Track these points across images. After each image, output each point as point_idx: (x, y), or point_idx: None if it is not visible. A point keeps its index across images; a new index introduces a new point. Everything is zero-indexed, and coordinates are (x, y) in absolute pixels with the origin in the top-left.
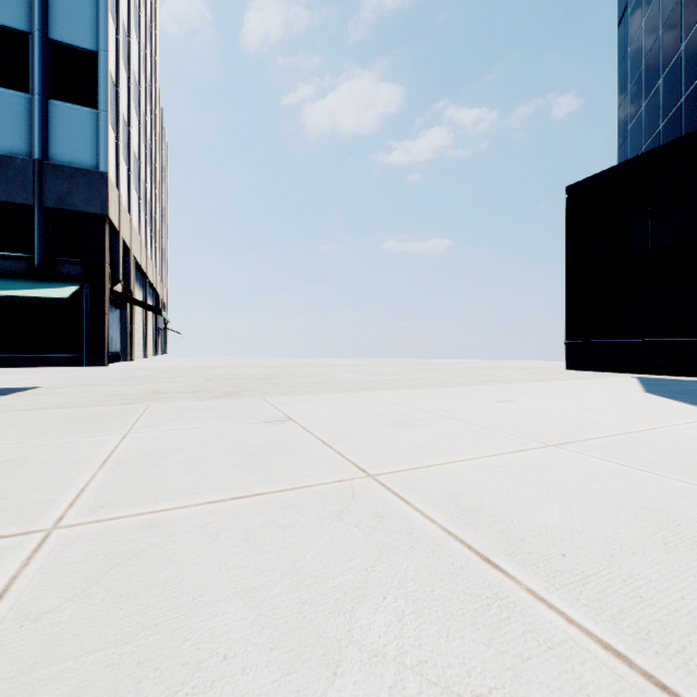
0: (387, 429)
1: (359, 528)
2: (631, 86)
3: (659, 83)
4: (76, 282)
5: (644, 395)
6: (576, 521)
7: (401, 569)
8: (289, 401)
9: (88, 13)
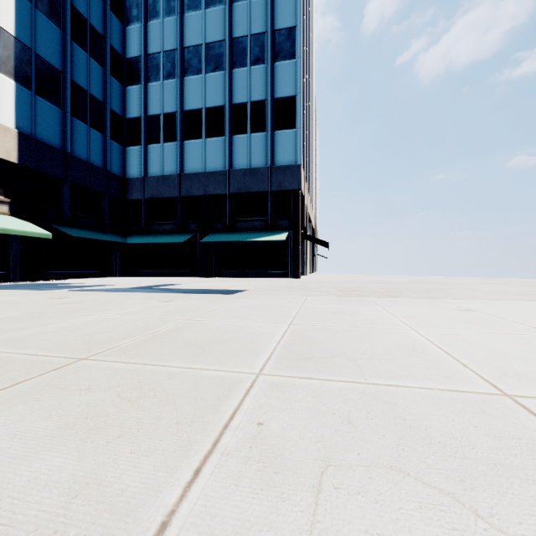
0: None
1: None
2: None
3: None
4: (286, 230)
5: None
6: None
7: None
8: (458, 301)
9: (291, 75)
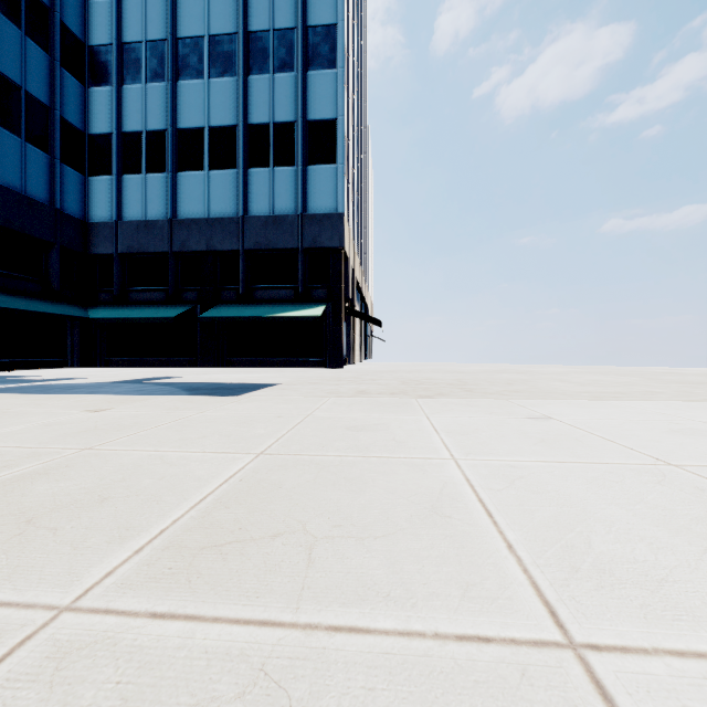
0: (667, 434)
1: (685, 492)
2: None
3: None
4: (323, 303)
5: None
6: None
7: None
8: (533, 403)
9: (331, 90)
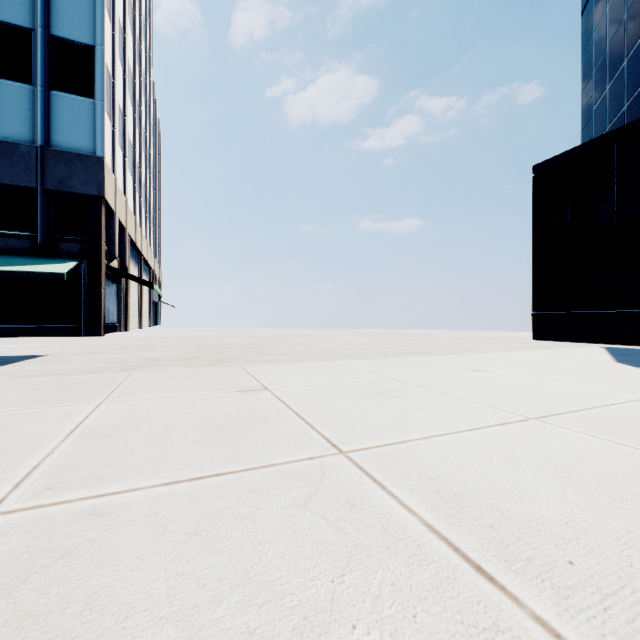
0: (361, 399)
1: (327, 520)
2: (595, 70)
3: (623, 65)
4: (75, 258)
5: (616, 365)
6: (577, 513)
7: (375, 580)
8: (266, 370)
9: (86, 10)
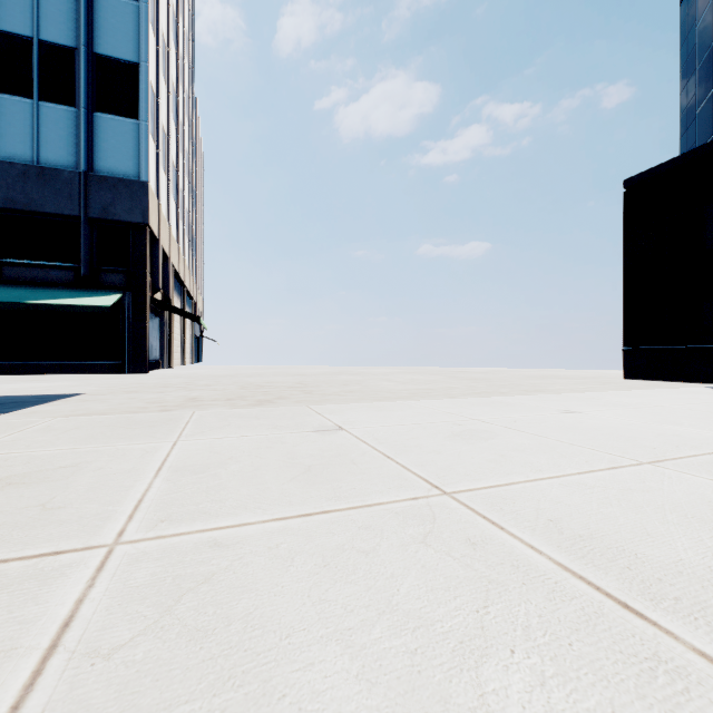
0: (448, 441)
1: (453, 557)
2: (699, 67)
3: None
4: (119, 291)
5: None
6: None
7: (520, 612)
8: (335, 409)
9: (130, 25)
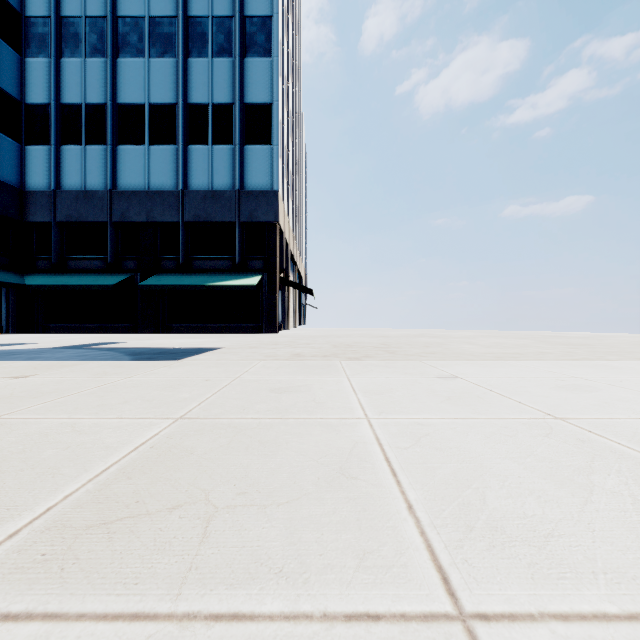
0: (554, 390)
1: (568, 444)
2: None
3: None
4: (259, 273)
5: None
6: None
7: (615, 466)
8: (443, 364)
9: (266, 77)
